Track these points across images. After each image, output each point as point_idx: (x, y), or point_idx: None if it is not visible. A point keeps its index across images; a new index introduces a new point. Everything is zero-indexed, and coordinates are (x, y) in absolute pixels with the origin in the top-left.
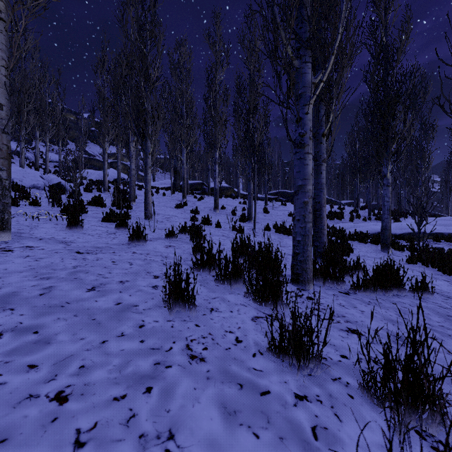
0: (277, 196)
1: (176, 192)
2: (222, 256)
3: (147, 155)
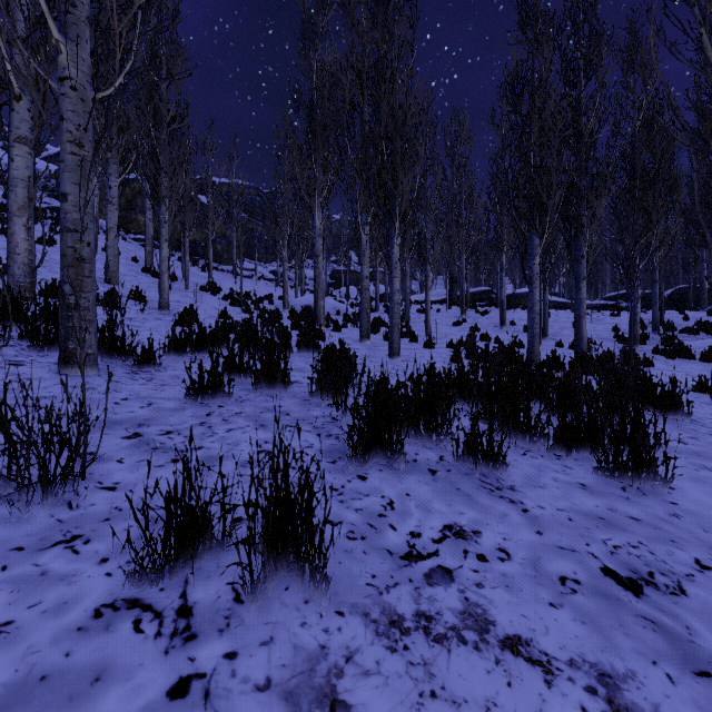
0: (618, 301)
1: (453, 306)
2: None
3: (427, 278)
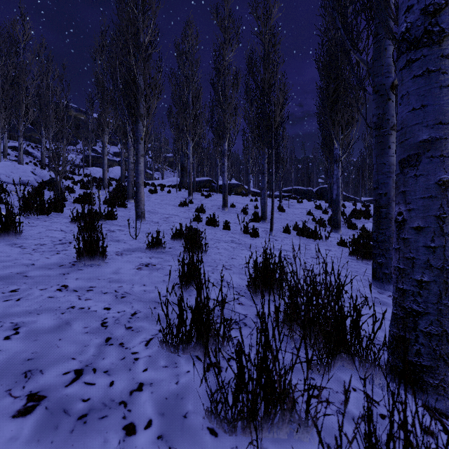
0: (290, 193)
1: (183, 189)
2: (231, 285)
3: (139, 140)
